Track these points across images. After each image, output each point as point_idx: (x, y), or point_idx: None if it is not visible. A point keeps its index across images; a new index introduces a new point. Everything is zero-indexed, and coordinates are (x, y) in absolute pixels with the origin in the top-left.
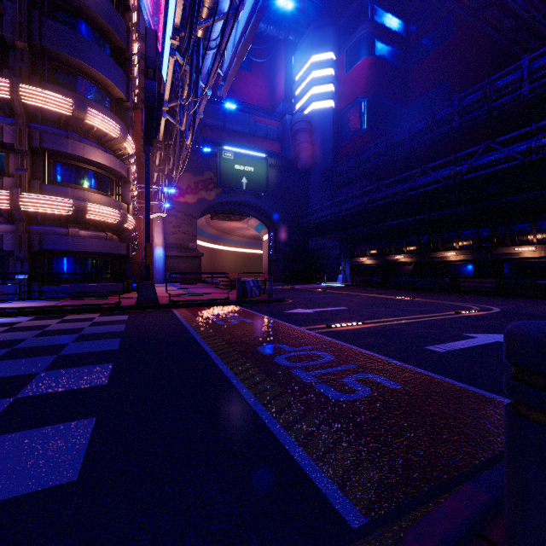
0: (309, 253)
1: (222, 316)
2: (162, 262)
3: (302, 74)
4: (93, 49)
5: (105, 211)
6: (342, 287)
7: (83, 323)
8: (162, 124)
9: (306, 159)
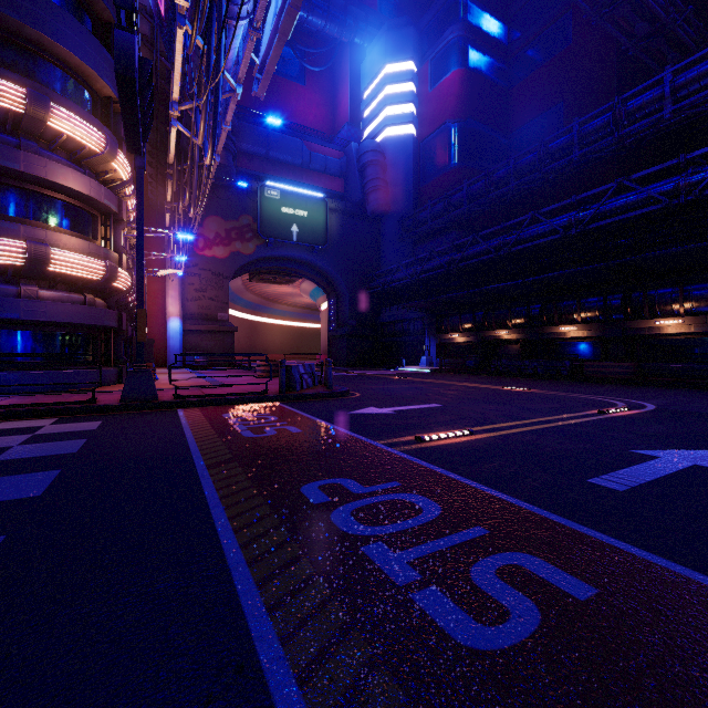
0: (382, 328)
1: (252, 420)
2: (179, 339)
3: (373, 89)
4: (61, 18)
5: (80, 261)
6: (427, 374)
7: (14, 438)
8: (172, 138)
9: (378, 201)
